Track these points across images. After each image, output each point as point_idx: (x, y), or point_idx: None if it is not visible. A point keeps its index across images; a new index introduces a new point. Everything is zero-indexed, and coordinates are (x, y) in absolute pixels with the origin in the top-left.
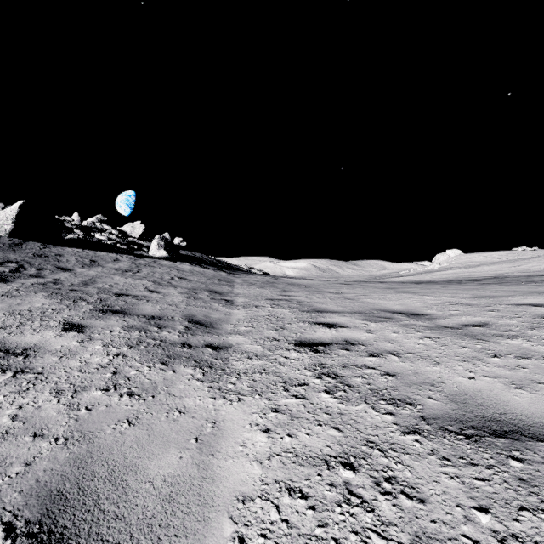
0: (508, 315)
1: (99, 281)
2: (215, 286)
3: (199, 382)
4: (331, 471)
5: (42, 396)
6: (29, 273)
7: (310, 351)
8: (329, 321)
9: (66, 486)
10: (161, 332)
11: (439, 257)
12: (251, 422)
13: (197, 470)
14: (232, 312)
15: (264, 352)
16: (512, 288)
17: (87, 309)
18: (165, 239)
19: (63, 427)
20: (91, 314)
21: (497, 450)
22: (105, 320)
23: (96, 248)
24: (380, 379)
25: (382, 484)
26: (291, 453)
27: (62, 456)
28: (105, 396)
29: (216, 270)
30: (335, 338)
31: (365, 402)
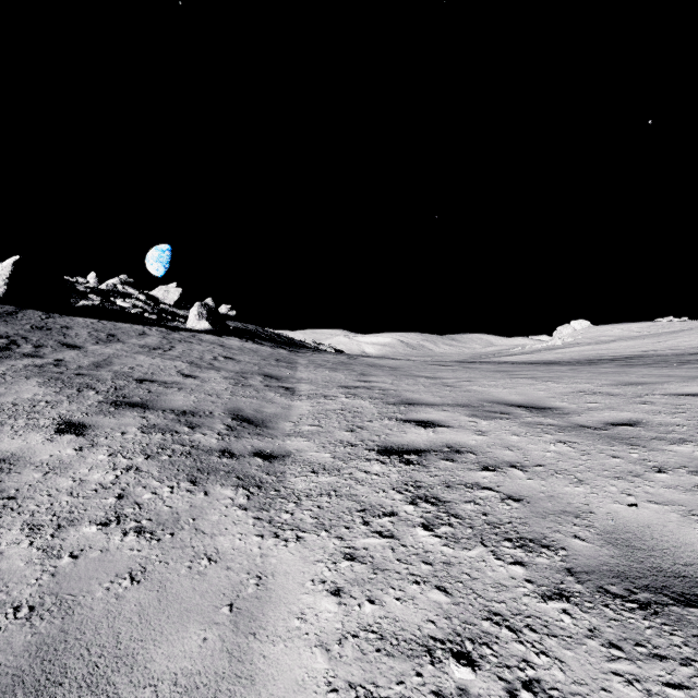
0: (667, 410)
1: (117, 362)
2: (271, 369)
3: (241, 510)
4: (436, 667)
5: (7, 535)
6: (23, 351)
7: (399, 462)
8: (424, 418)
9: (17, 697)
10: (193, 434)
11: (562, 331)
12: (313, 576)
13: (228, 663)
14: (293, 404)
15: (335, 463)
16: (665, 371)
17: (95, 402)
18: (207, 306)
19: (30, 587)
20: (99, 409)
21: (692, 631)
22: (118, 416)
23: (116, 318)
24: (500, 506)
25: (520, 695)
26: (373, 633)
27: (20, 640)
28: (102, 534)
29: (274, 347)
30: (433, 443)
31: (482, 544)
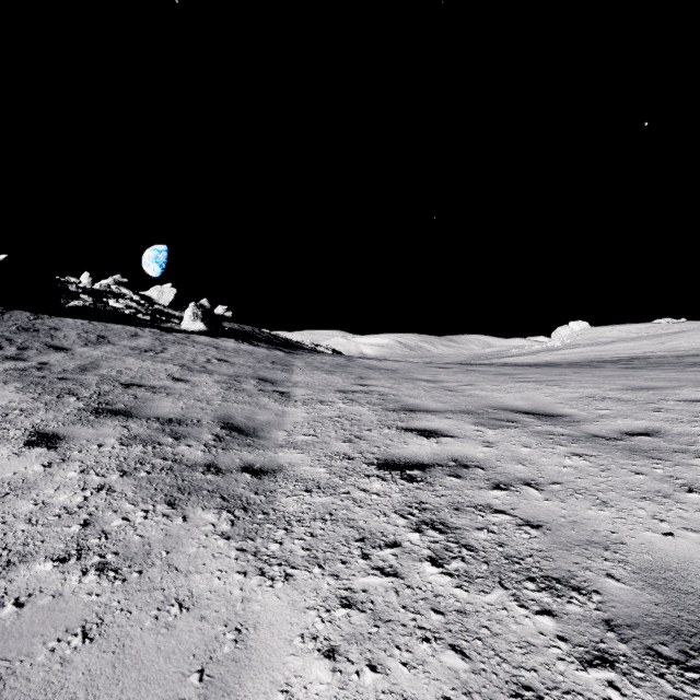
0: (685, 418)
1: (105, 366)
2: (266, 372)
3: (223, 539)
4: None
5: None
6: (5, 354)
7: (401, 478)
8: (426, 426)
9: None
10: (177, 446)
11: (560, 332)
12: (303, 630)
13: None
14: (287, 411)
15: (331, 480)
16: (673, 375)
17: (75, 409)
18: (202, 307)
19: None
20: (77, 417)
21: None
22: (97, 426)
23: (108, 319)
24: (517, 534)
25: None
26: None
27: None
28: (57, 573)
29: (270, 349)
30: (437, 456)
31: (501, 585)
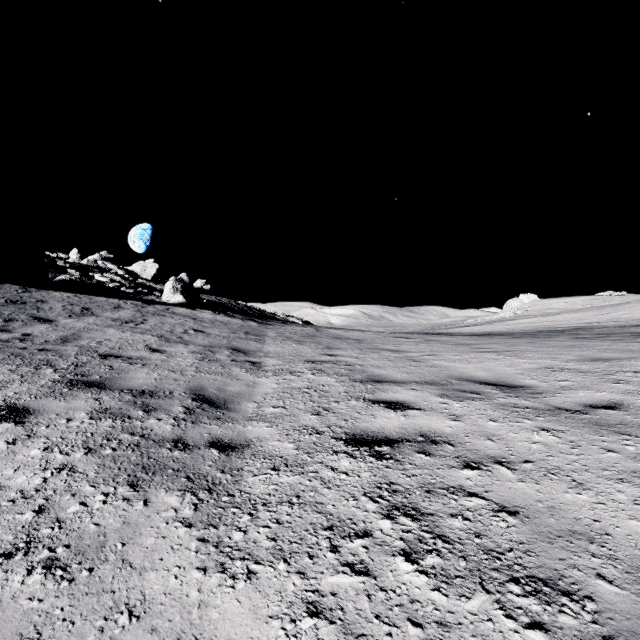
0: None
1: (86, 337)
2: (240, 342)
3: (184, 527)
4: None
5: None
6: None
7: (370, 455)
8: (393, 398)
9: None
10: (146, 420)
11: (512, 304)
12: None
13: None
14: (258, 381)
15: (299, 456)
16: (624, 346)
17: (49, 381)
18: (182, 281)
19: None
20: (51, 390)
21: None
22: (69, 398)
23: (93, 292)
24: (494, 522)
25: None
26: None
27: None
28: None
29: (244, 320)
30: (405, 430)
31: (483, 587)
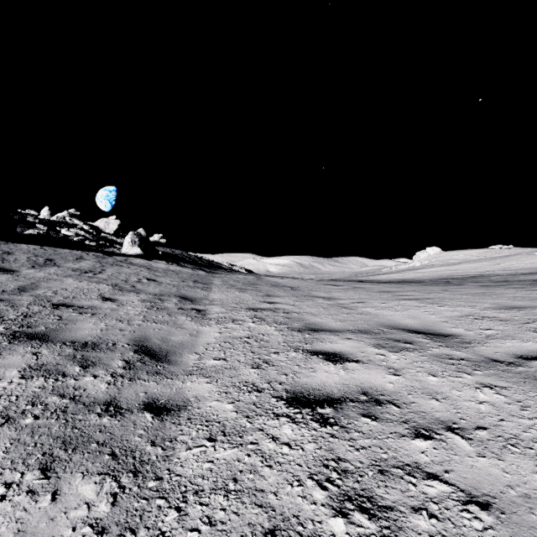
0: None
1: (43, 286)
2: (188, 290)
3: (94, 534)
4: None
5: None
6: None
7: (313, 420)
8: (330, 349)
9: None
10: (81, 377)
11: (420, 255)
12: None
13: None
14: (201, 330)
15: (238, 421)
16: (528, 293)
17: None
18: (139, 235)
19: None
20: None
21: None
22: (5, 353)
23: (59, 245)
24: (467, 522)
25: None
26: None
27: None
28: None
29: (194, 269)
30: (346, 387)
31: None
